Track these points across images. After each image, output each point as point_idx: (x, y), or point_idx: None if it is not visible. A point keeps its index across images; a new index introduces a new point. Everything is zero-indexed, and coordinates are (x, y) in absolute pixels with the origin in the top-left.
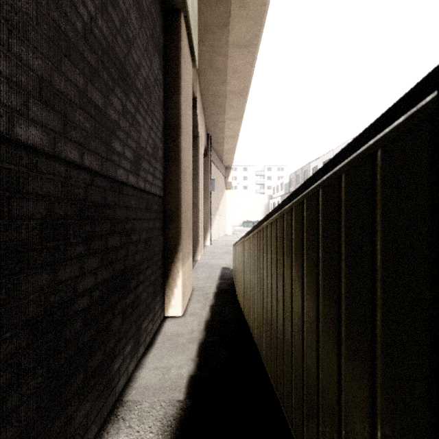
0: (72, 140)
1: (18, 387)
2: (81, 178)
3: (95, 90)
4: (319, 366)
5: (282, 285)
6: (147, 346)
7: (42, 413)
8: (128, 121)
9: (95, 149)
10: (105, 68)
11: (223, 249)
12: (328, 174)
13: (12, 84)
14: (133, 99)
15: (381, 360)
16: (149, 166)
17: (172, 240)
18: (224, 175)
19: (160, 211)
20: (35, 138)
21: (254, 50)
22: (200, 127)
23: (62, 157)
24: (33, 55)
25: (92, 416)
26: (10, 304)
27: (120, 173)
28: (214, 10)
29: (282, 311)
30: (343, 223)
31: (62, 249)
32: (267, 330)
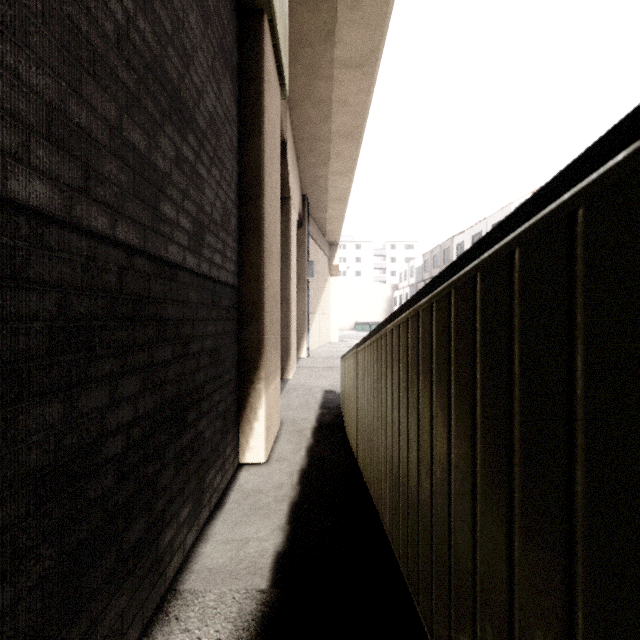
0: (98, 201)
1: (14, 576)
2: (112, 257)
3: (135, 127)
4: (476, 549)
5: (417, 419)
6: (213, 508)
7: (52, 614)
8: (185, 173)
9: (135, 214)
10: (149, 94)
11: (327, 363)
12: (491, 250)
13: (4, 113)
14: (192, 141)
15: (585, 549)
16: (216, 241)
17: (251, 350)
18: (328, 256)
19: (233, 308)
20: (40, 197)
21: (372, 71)
22: (292, 184)
23: (82, 226)
24: (38, 71)
25: (129, 616)
26: (1, 451)
27: (172, 251)
28: (313, 12)
29: (417, 459)
30: (518, 326)
31: (83, 365)
32: (393, 486)
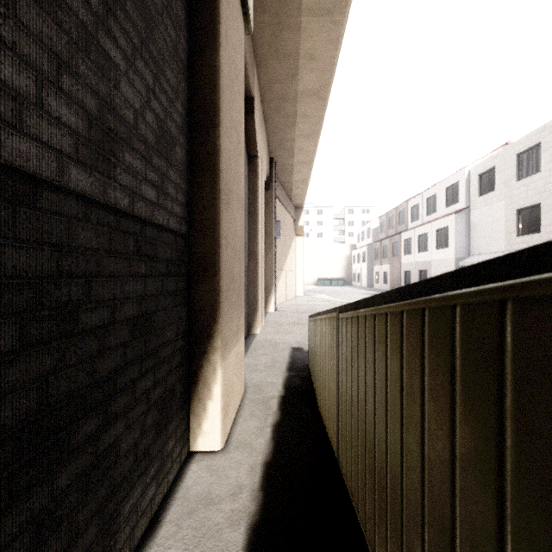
0: None
1: None
2: None
3: None
4: None
5: None
6: (143, 534)
7: None
8: (65, 30)
9: None
10: None
11: (293, 317)
12: None
13: None
14: None
15: None
16: (146, 167)
17: (204, 313)
18: (293, 218)
19: (180, 261)
20: None
21: (341, 18)
22: (260, 144)
23: None
24: None
25: None
26: None
27: (22, 149)
28: None
29: None
30: None
31: None
32: None
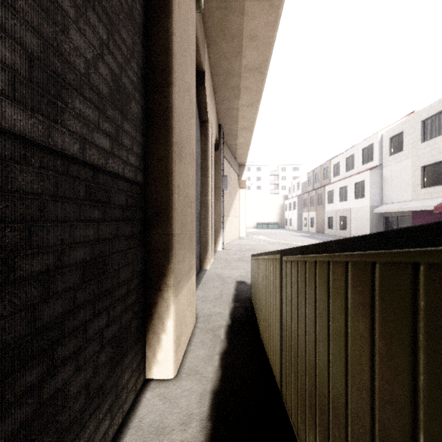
0: None
1: None
2: None
3: None
4: None
5: None
6: None
7: None
8: None
9: None
10: None
11: (237, 255)
12: None
13: None
14: None
15: None
16: (99, 116)
17: (158, 254)
18: (237, 173)
19: (136, 207)
20: None
21: (278, 3)
22: (210, 111)
23: None
24: None
25: None
26: None
27: None
28: None
29: None
30: None
31: None
32: None
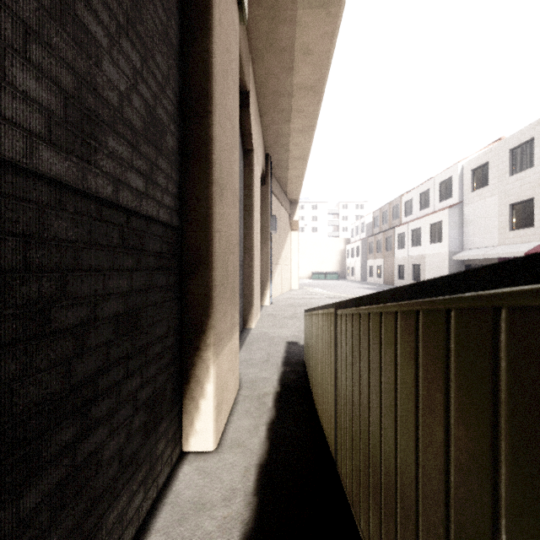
0: None
1: None
2: None
3: None
4: None
5: None
6: None
7: None
8: None
9: None
10: None
11: (288, 311)
12: None
13: None
14: None
15: None
16: (133, 154)
17: (196, 309)
18: (289, 212)
19: (171, 254)
20: None
21: (337, 11)
22: (255, 138)
23: None
24: None
25: None
26: None
27: None
28: None
29: None
30: None
31: None
32: None
